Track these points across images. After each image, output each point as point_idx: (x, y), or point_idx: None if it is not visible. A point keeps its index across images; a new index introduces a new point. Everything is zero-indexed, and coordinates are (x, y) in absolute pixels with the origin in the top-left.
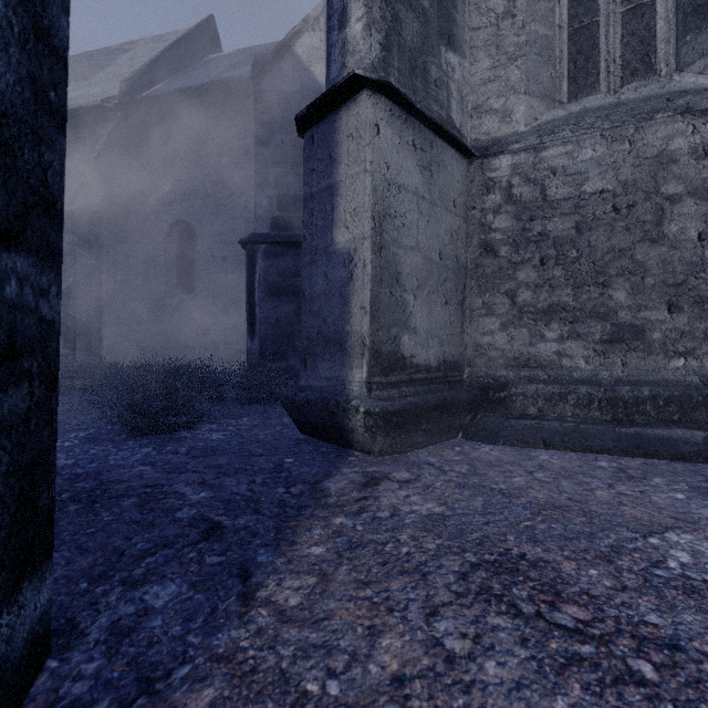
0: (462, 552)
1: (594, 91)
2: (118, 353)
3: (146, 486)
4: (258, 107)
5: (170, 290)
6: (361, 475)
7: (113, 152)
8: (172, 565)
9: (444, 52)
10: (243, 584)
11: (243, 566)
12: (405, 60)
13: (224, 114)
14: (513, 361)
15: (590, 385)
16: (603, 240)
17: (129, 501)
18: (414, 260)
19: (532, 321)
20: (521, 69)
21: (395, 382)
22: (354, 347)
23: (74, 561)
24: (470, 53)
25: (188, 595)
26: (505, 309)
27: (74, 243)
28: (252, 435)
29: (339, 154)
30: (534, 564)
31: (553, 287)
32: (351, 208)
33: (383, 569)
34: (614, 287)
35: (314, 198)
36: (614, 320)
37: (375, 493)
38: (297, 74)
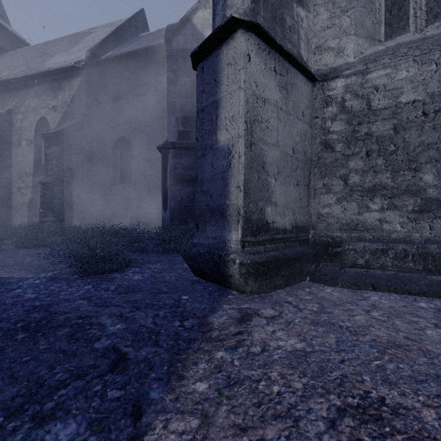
0: (327, 394)
1: (405, 31)
2: (85, 220)
3: (79, 317)
4: (169, 60)
5: (116, 180)
6: (237, 311)
7: (81, 94)
8: (78, 399)
9: (295, 7)
10: (134, 425)
11: (137, 403)
12: (268, 11)
13: (149, 68)
14: (346, 225)
15: (405, 243)
16: (415, 137)
17: (63, 331)
18: (275, 153)
19: (360, 197)
20: (351, 17)
21: (261, 240)
22: (232, 216)
23: (2, 391)
24: (313, 9)
25: (83, 437)
26: (339, 188)
27: (58, 152)
28: (161, 276)
29: (221, 78)
30: (396, 411)
31: (376, 172)
32: (229, 116)
33: (258, 411)
34: (423, 171)
35: (204, 111)
36: (423, 195)
37: (248, 328)
38: (194, 37)
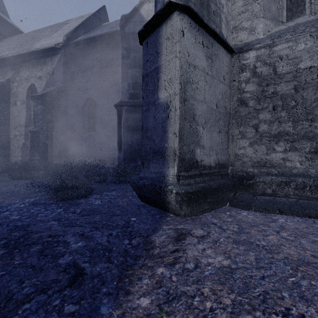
0: (253, 310)
1: (302, 14)
2: (62, 158)
3: (50, 236)
4: (123, 40)
5: (85, 130)
6: (174, 231)
7: (60, 67)
8: (39, 314)
9: None
10: None
11: None
12: None
13: (109, 48)
14: (257, 163)
15: (304, 177)
16: (311, 95)
17: (36, 248)
18: (202, 108)
19: (268, 141)
20: (260, 4)
21: (192, 175)
22: (170, 156)
23: None
24: None
25: None
26: (252, 135)
27: (42, 109)
28: (116, 202)
29: (161, 49)
30: None
31: (280, 122)
32: (168, 78)
33: None
34: None
35: (148, 75)
36: None
37: (183, 246)
38: (141, 23)
